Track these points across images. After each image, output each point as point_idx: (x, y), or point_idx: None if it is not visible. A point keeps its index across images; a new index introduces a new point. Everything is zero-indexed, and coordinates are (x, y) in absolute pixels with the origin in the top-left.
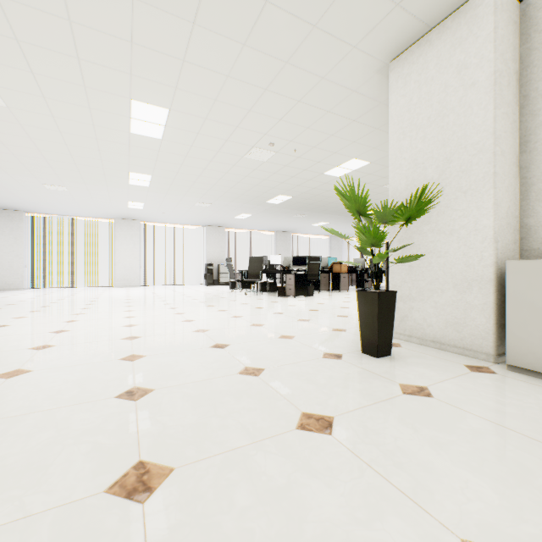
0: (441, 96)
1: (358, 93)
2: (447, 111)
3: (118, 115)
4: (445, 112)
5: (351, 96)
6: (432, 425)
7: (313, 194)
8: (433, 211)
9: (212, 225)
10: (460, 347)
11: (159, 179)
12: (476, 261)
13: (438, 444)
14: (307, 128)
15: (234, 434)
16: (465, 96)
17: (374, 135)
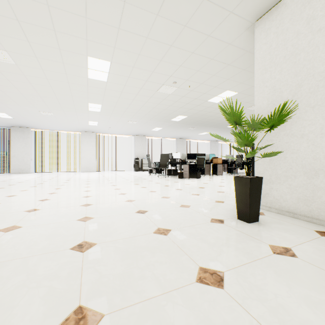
0: (294, 41)
1: (232, 45)
2: (299, 51)
3: (80, 67)
4: (297, 51)
5: (227, 47)
6: (303, 283)
7: (200, 114)
8: (287, 121)
9: (138, 135)
10: (309, 217)
11: (106, 107)
12: (322, 156)
13: (312, 302)
14: (198, 71)
15: (149, 284)
16: (313, 39)
17: (242, 74)
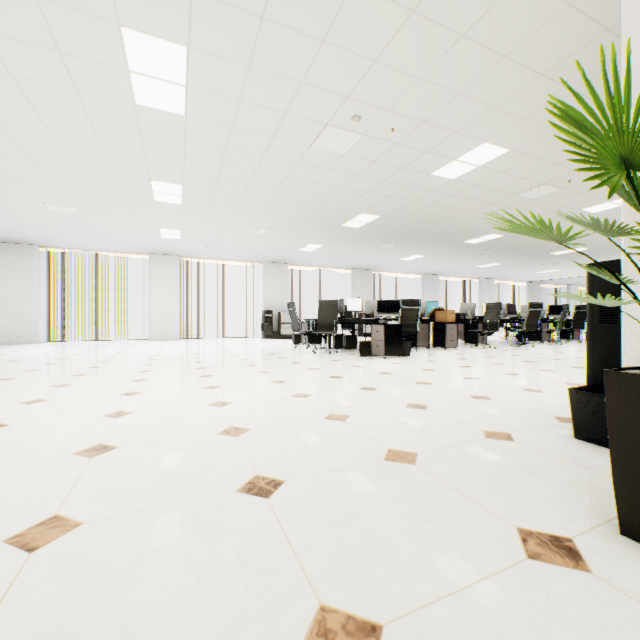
0: None
1: None
2: None
3: (108, 66)
4: None
5: None
6: None
7: (410, 211)
8: None
9: (271, 261)
10: None
11: (194, 192)
12: None
13: None
14: (419, 79)
15: None
16: None
17: (532, 91)
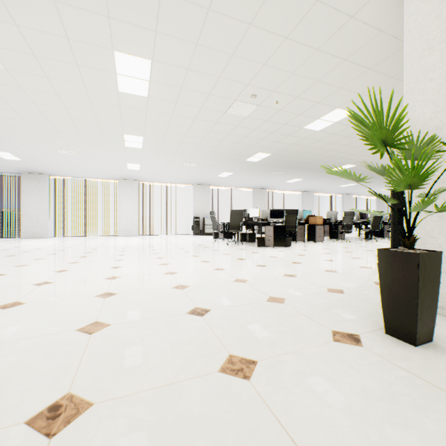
0: None
1: (356, 20)
2: None
3: (104, 71)
4: None
5: (348, 24)
6: None
7: (291, 150)
8: None
9: (199, 184)
10: None
11: (150, 141)
12: None
13: None
14: (292, 73)
15: None
16: None
17: (365, 78)
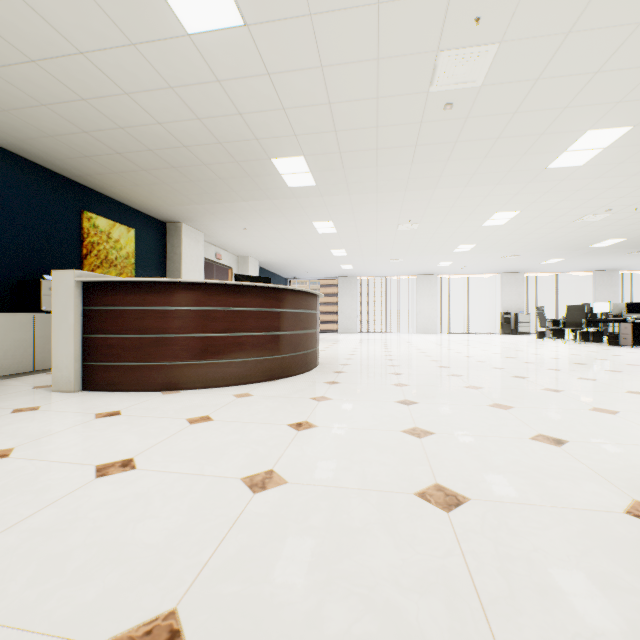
0: None
1: None
2: None
3: (479, 220)
4: None
5: None
6: None
7: None
8: None
9: (508, 272)
10: None
11: (480, 246)
12: None
13: None
14: None
15: (616, 378)
16: None
17: None
